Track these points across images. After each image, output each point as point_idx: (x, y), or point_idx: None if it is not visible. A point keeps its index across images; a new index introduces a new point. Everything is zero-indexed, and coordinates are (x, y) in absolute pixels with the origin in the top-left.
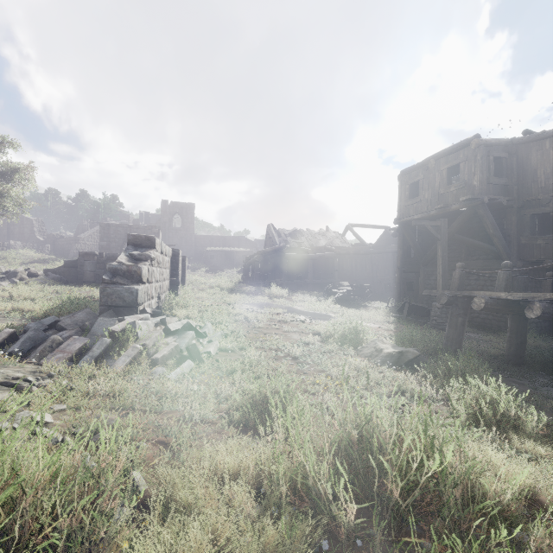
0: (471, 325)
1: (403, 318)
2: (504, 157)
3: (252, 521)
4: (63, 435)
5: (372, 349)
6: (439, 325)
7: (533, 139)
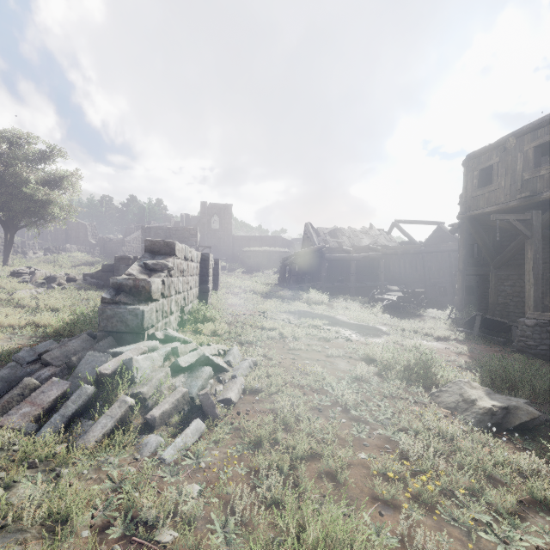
0: None
1: (473, 334)
2: None
3: None
4: None
5: (457, 397)
6: (530, 348)
7: None
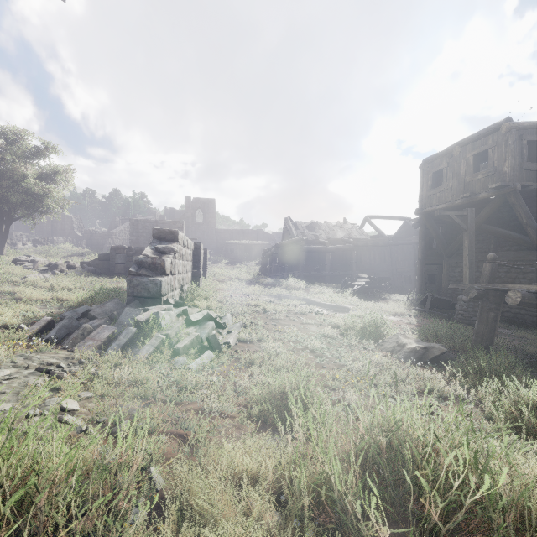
0: (501, 320)
1: (425, 311)
2: None
3: (272, 535)
4: (87, 424)
5: (394, 344)
6: (465, 319)
7: None
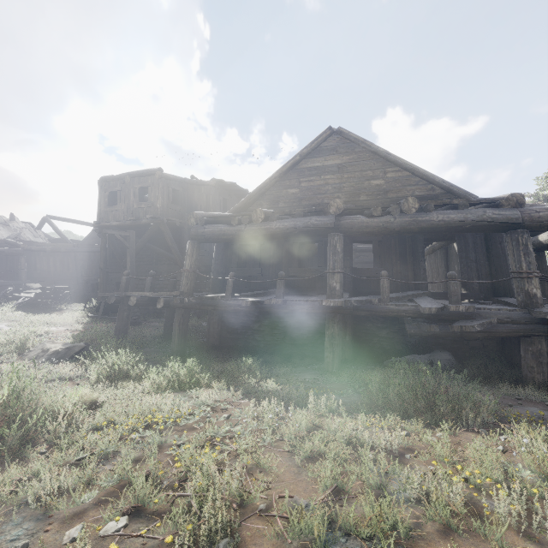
0: (159, 316)
1: (98, 317)
2: (179, 190)
3: None
4: None
5: (40, 351)
6: None
7: (196, 183)
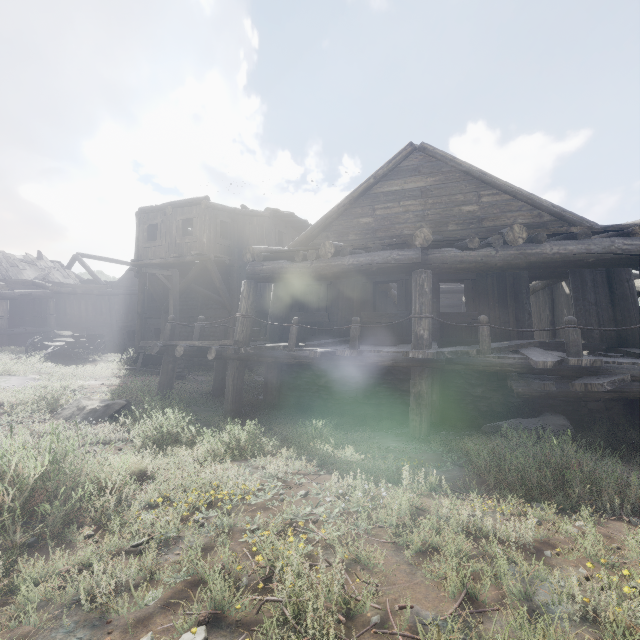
0: (205, 369)
1: (137, 370)
2: (228, 222)
3: None
4: None
5: (75, 409)
6: None
7: (248, 214)
